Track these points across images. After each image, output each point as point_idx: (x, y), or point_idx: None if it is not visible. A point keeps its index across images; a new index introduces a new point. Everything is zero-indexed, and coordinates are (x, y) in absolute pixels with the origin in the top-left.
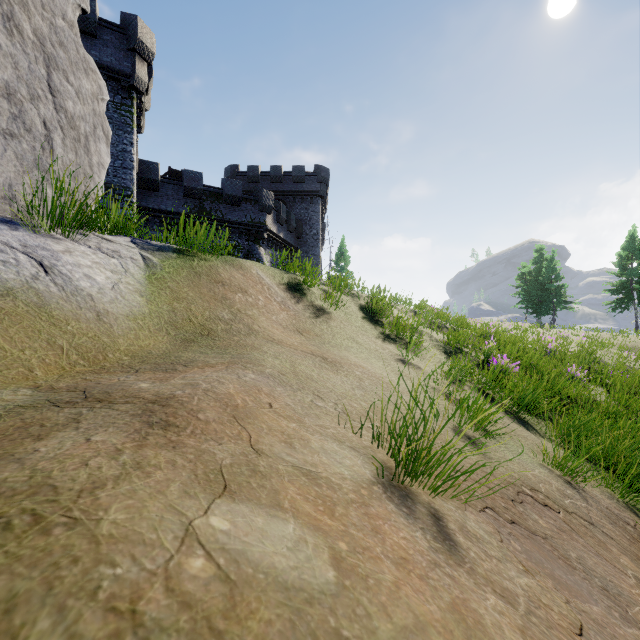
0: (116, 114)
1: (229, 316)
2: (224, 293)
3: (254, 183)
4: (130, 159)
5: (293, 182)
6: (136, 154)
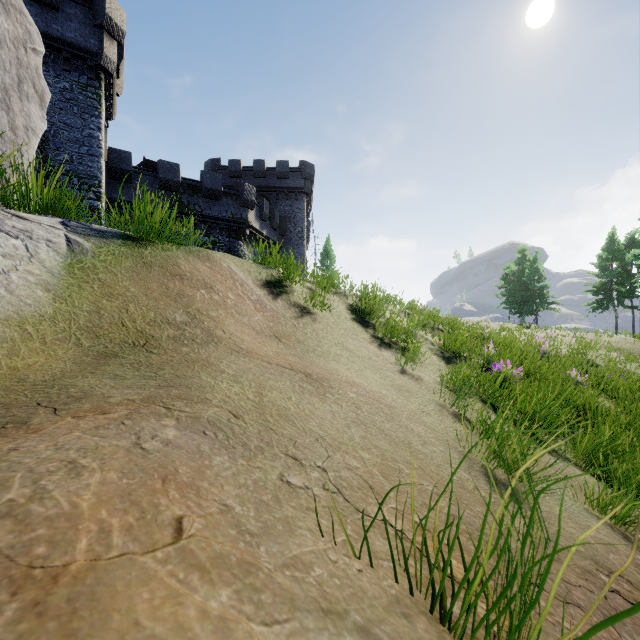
0: (81, 96)
1: (183, 318)
2: (181, 289)
3: (236, 178)
4: (97, 145)
5: (277, 178)
6: (105, 141)
